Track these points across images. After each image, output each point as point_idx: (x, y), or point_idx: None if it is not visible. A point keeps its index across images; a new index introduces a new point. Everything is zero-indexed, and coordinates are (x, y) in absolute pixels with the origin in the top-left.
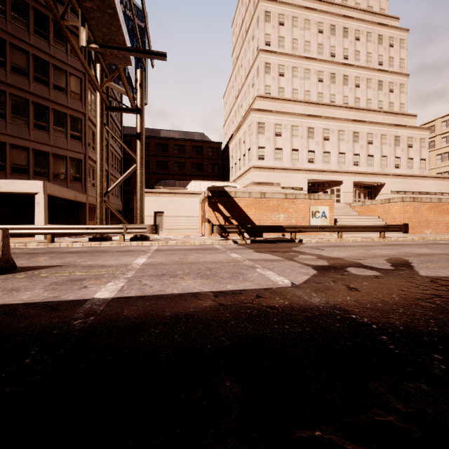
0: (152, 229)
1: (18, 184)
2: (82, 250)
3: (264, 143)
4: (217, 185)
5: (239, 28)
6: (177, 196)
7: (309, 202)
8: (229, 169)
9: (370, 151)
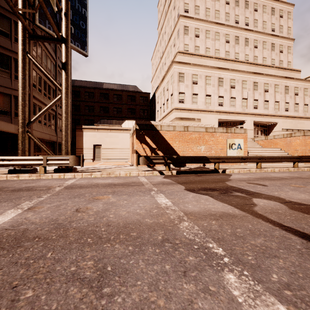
0: (75, 160)
1: None
2: None
3: (183, 89)
4: None
5: (163, 6)
6: (112, 131)
7: (227, 135)
8: (156, 112)
9: (266, 98)
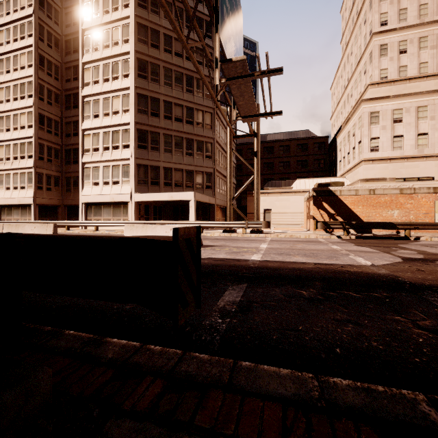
0: (266, 224)
1: (181, 194)
2: (223, 238)
3: (378, 133)
4: (323, 181)
5: (349, 12)
6: (283, 195)
7: (435, 196)
8: (337, 163)
9: None
